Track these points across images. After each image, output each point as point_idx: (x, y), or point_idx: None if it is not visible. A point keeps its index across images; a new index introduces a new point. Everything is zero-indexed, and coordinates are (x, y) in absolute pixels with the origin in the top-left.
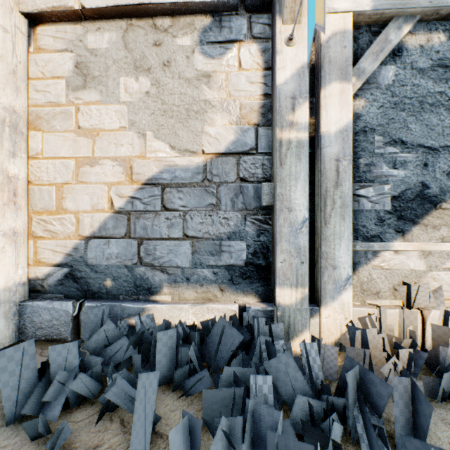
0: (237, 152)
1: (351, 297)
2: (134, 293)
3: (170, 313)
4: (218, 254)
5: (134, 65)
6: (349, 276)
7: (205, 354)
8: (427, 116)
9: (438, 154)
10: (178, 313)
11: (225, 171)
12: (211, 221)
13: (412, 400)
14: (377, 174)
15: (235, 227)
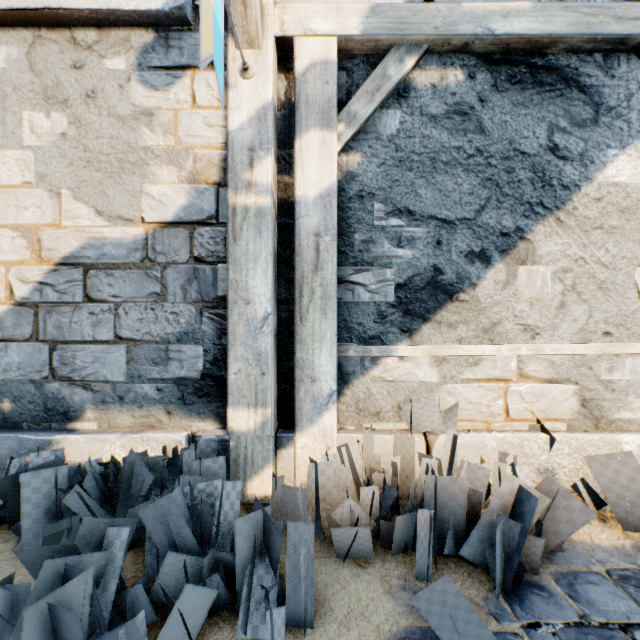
0: (190, 222)
1: (336, 420)
2: (44, 419)
3: (89, 446)
4: (164, 363)
5: (44, 94)
6: (333, 391)
7: (116, 502)
8: (440, 178)
9: (455, 229)
10: (100, 447)
11: (174, 248)
12: (154, 317)
13: (307, 552)
14: (378, 254)
15: (188, 325)
